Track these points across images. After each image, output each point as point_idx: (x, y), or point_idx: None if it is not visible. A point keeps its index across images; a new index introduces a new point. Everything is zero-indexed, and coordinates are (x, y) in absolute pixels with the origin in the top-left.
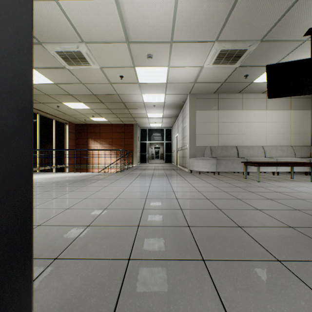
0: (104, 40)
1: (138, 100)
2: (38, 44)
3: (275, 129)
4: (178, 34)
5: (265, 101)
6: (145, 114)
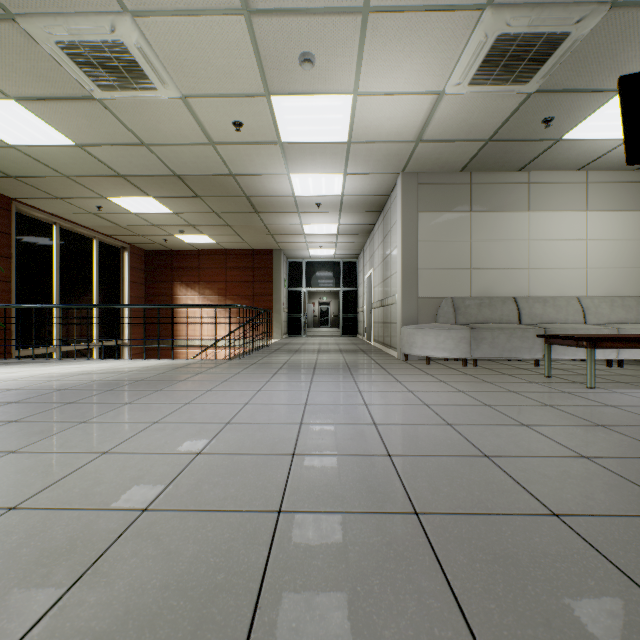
0: (181, 5)
1: (281, 191)
2: (7, 20)
3: (608, 257)
4: None
5: (583, 189)
6: (298, 226)
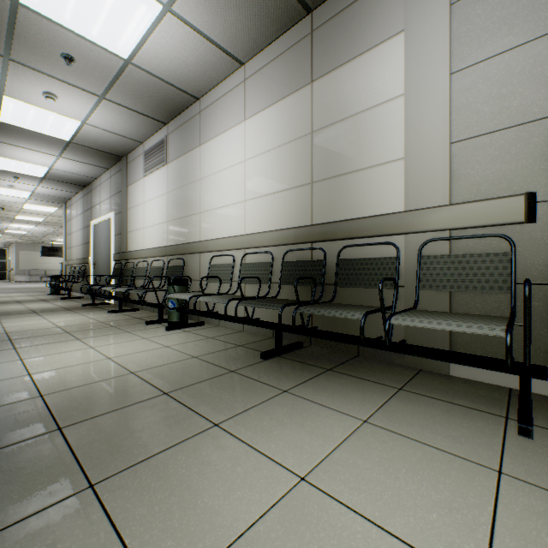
0: None
1: None
2: None
3: None
4: (3, 237)
5: None
6: None
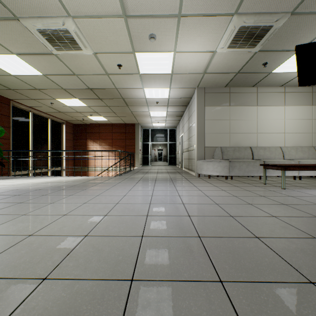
0: (95, 13)
1: (139, 96)
2: (15, 20)
3: (294, 128)
4: (188, 3)
5: (283, 95)
6: (147, 112)
